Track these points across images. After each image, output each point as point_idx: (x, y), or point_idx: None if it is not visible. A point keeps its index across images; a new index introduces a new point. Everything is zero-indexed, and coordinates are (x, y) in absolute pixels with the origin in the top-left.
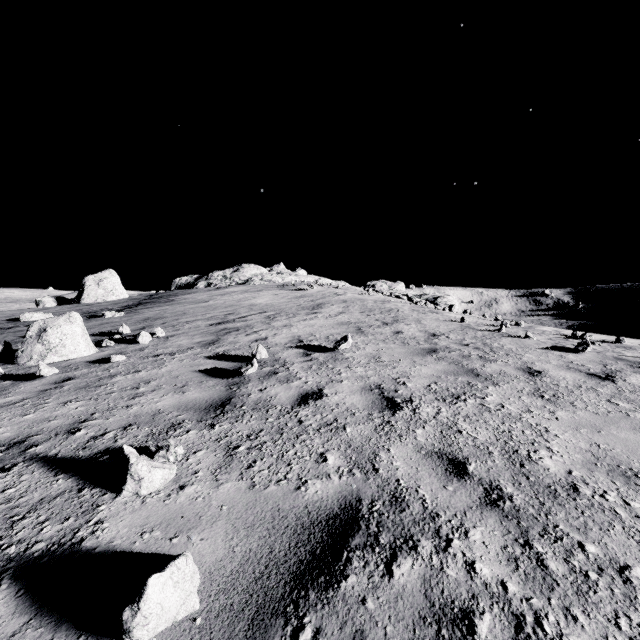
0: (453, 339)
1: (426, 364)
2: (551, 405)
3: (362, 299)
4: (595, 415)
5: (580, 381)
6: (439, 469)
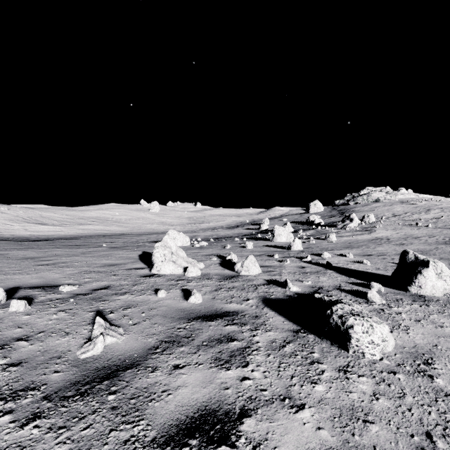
0: None
1: None
2: None
3: None
4: None
5: None
6: None
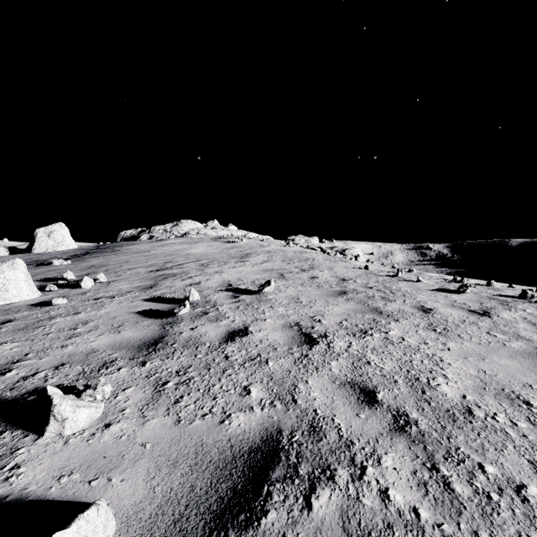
0: (359, 283)
1: (338, 304)
2: (443, 337)
3: (283, 250)
4: (479, 345)
5: (464, 317)
6: (352, 398)
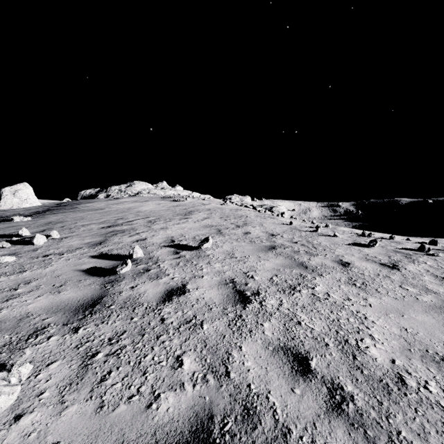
0: (286, 238)
1: (268, 259)
2: (363, 292)
3: (221, 208)
4: (395, 300)
5: (377, 270)
6: (286, 368)
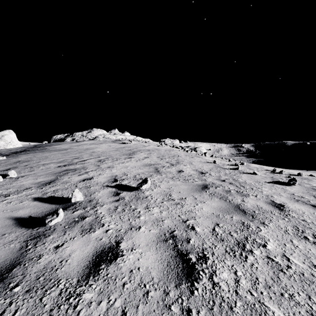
0: (214, 176)
1: (204, 201)
2: None
3: (158, 149)
4: None
5: (315, 215)
6: None
